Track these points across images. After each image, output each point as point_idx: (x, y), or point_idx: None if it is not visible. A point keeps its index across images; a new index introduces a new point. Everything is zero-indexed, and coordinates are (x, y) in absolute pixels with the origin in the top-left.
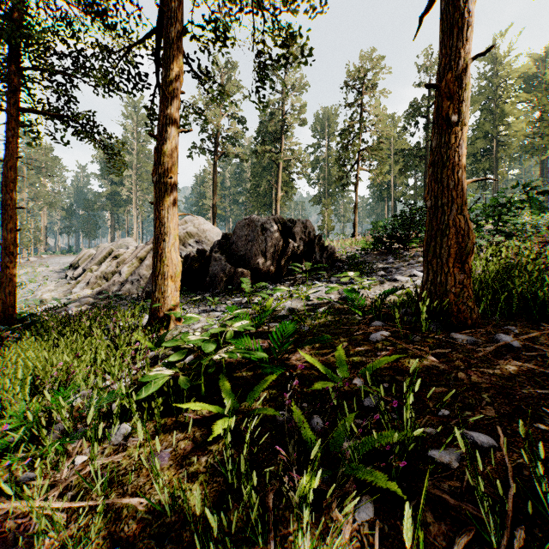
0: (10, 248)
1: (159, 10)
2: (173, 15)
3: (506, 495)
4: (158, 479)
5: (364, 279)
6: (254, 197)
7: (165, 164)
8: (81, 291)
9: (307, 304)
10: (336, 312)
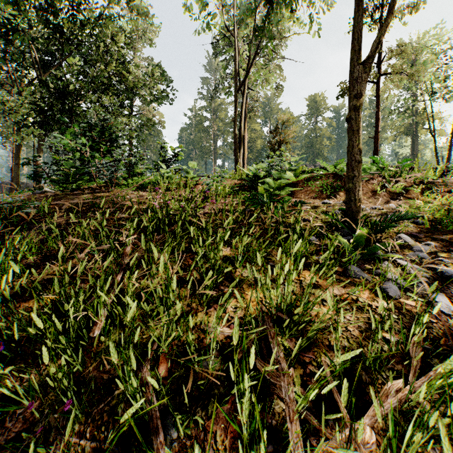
0: None
1: None
2: None
3: None
4: None
5: None
6: None
7: None
8: None
9: None
10: None
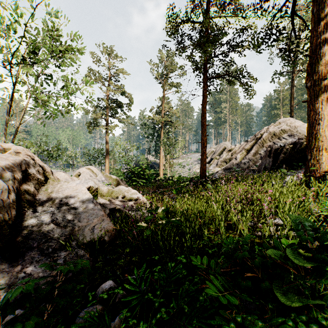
0: (204, 144)
1: None
2: None
3: None
4: None
5: None
6: None
7: (319, 71)
8: (214, 168)
9: None
10: None
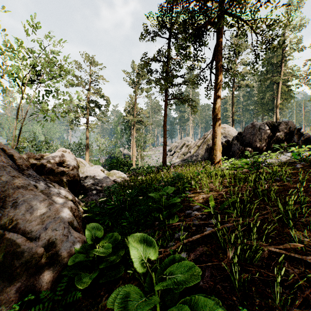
0: (165, 143)
1: (212, 55)
2: (219, 60)
3: (296, 181)
4: (226, 177)
5: (305, 148)
6: (259, 106)
7: (216, 112)
8: (175, 159)
9: (277, 160)
10: (288, 162)
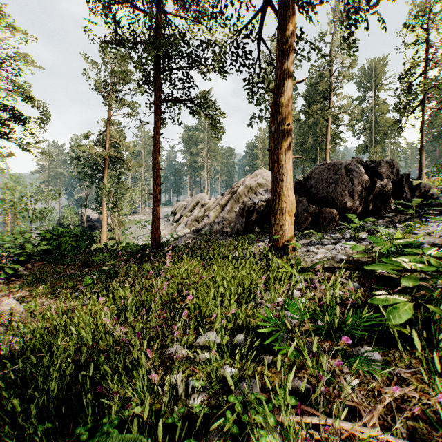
0: (157, 196)
1: None
2: None
3: None
4: None
5: None
6: (300, 153)
7: (283, 113)
8: (182, 230)
9: None
10: None
